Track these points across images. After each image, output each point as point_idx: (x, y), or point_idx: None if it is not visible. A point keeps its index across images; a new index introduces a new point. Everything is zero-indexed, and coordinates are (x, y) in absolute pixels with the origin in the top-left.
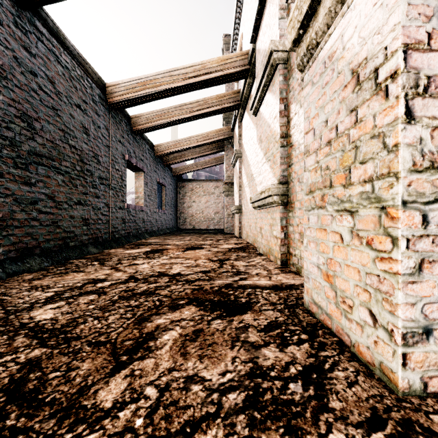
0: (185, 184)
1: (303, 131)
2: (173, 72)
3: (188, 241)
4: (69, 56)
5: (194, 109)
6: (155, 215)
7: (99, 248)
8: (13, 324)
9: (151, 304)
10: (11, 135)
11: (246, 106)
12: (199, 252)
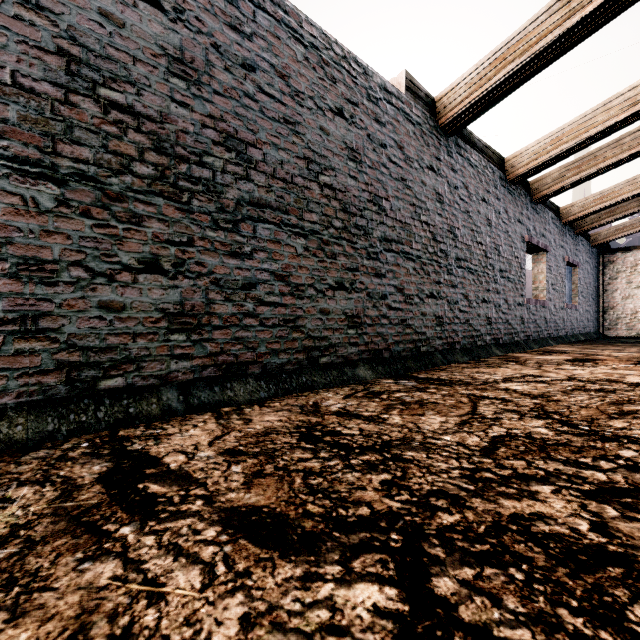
0: (617, 257)
1: None
2: (610, 104)
3: (636, 354)
4: (477, 153)
5: None
6: (560, 313)
7: (501, 350)
8: (497, 387)
9: (617, 398)
10: (445, 248)
11: None
12: None
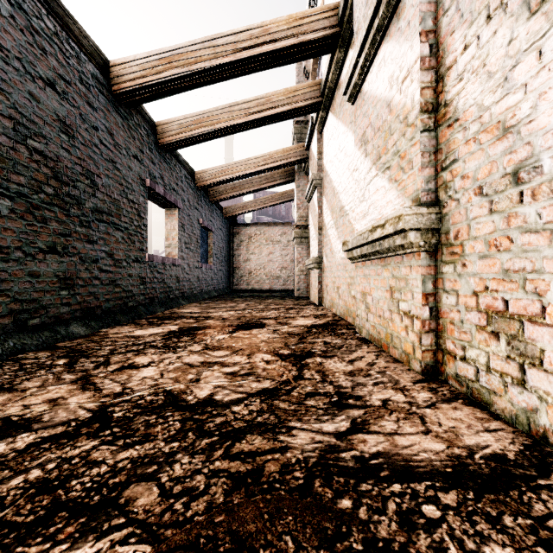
0: (241, 229)
1: (500, 70)
2: (216, 41)
3: (242, 312)
4: None
5: (251, 110)
6: (196, 272)
7: (93, 325)
8: None
9: None
10: None
11: (330, 104)
12: (257, 335)
